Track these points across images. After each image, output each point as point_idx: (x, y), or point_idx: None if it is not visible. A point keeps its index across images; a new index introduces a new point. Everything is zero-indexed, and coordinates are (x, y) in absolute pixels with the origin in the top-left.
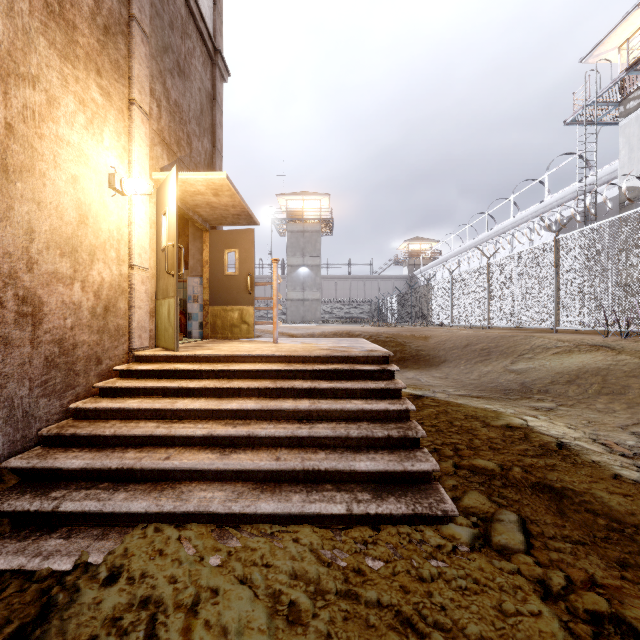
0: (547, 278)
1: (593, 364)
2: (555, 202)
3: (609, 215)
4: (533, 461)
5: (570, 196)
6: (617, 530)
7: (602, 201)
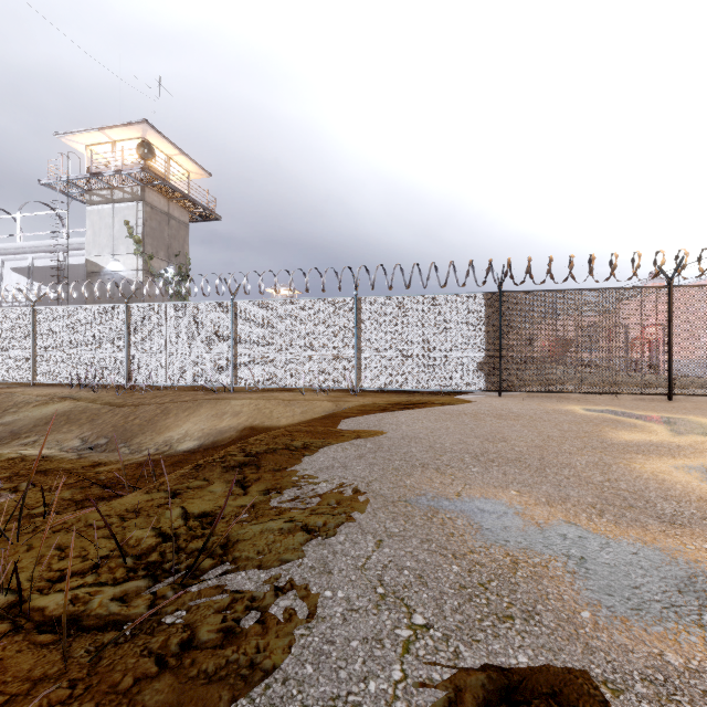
0: (26, 339)
1: (63, 410)
2: (29, 248)
3: (79, 278)
4: (31, 466)
5: (45, 248)
6: (67, 472)
7: (74, 264)
